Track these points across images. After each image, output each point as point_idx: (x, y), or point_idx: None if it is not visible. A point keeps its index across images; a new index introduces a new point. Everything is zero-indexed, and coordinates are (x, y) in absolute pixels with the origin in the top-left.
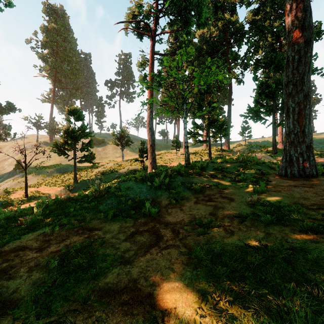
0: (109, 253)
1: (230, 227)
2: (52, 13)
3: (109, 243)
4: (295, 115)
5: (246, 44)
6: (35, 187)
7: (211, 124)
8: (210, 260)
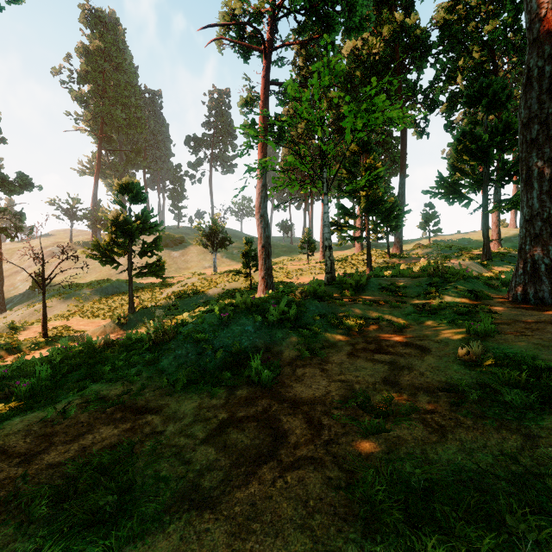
0: (168, 474)
1: (433, 415)
2: (97, 24)
3: (172, 446)
4: (545, 182)
5: (433, 66)
6: (62, 319)
7: (372, 207)
8: (403, 509)
